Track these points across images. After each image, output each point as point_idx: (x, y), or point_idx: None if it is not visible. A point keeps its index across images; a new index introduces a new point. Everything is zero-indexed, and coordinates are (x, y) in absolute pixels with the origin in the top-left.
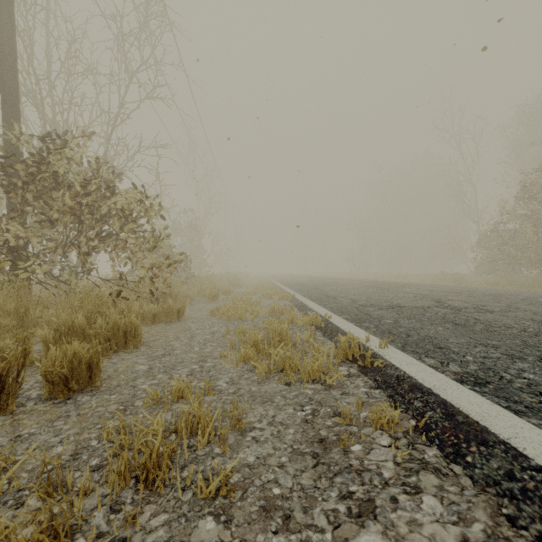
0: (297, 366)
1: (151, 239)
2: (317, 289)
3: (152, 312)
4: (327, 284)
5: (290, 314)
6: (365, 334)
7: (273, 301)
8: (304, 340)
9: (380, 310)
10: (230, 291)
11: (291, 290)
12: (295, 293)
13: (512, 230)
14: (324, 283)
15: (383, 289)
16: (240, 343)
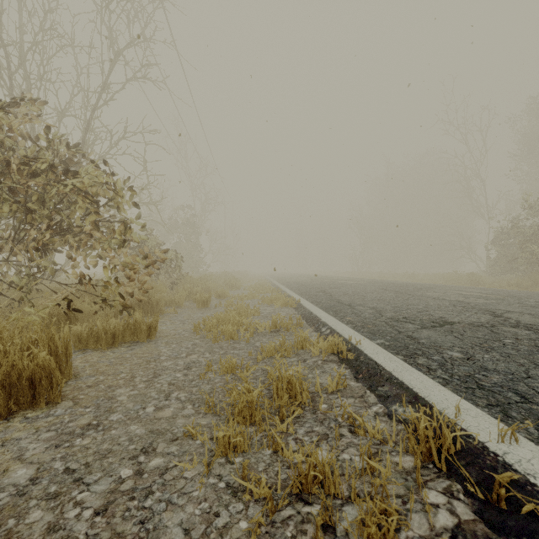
0: (333, 488)
1: (121, 233)
2: (324, 292)
3: (111, 331)
4: (334, 286)
5: (300, 336)
6: (436, 387)
7: (275, 309)
8: (328, 392)
9: (425, 329)
10: (225, 294)
11: (295, 293)
12: (299, 298)
13: (536, 226)
14: (330, 284)
15: (403, 293)
16: (224, 392)
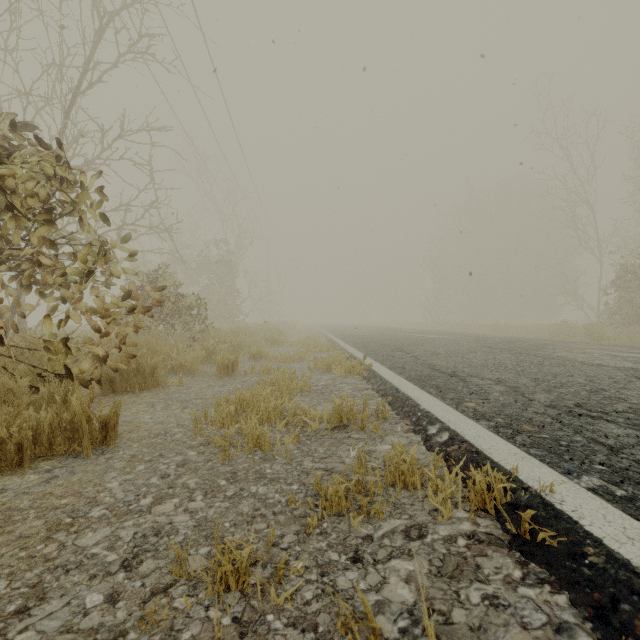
0: None
1: (79, 256)
2: (403, 351)
3: (15, 439)
4: (412, 342)
5: (400, 458)
6: None
7: (334, 378)
8: None
9: None
10: (263, 354)
11: (360, 352)
12: (369, 360)
13: None
14: (406, 339)
15: (522, 353)
16: None
